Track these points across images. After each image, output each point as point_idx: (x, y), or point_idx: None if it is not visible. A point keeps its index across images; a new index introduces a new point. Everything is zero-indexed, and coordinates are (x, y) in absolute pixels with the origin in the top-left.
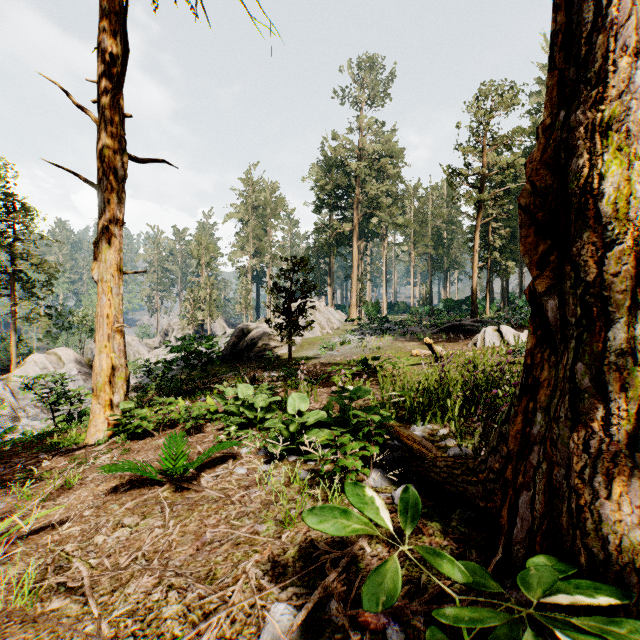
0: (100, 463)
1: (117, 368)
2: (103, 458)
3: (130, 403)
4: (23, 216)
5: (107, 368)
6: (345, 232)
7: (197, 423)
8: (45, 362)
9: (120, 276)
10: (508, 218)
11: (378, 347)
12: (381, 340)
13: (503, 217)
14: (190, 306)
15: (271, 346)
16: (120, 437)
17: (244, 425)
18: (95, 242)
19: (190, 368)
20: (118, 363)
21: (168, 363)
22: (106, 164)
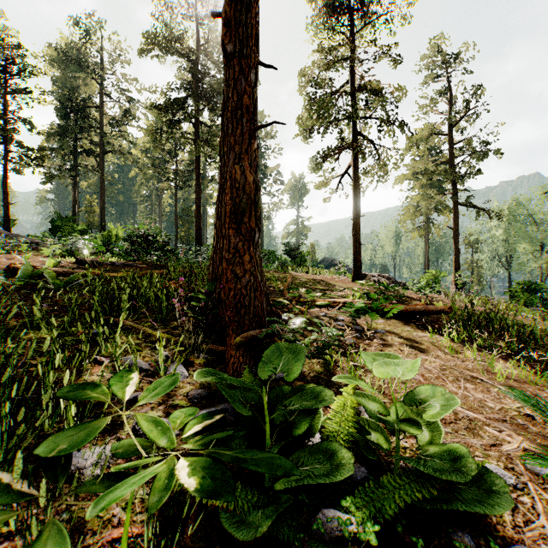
0: None
1: None
2: None
3: None
4: None
5: None
6: None
7: None
8: None
9: None
10: None
11: None
12: None
13: None
14: None
15: None
16: None
17: None
18: None
19: None
20: None
21: None
22: None
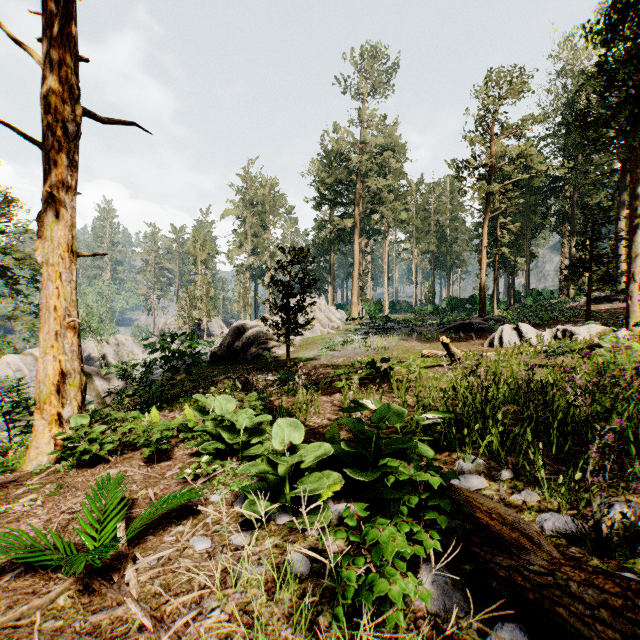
0: (15, 510)
1: (68, 374)
2: (24, 501)
3: (84, 418)
4: (5, 208)
5: (54, 374)
6: (346, 228)
7: (160, 448)
8: (20, 364)
9: (72, 258)
10: (514, 214)
11: (383, 347)
12: (385, 340)
13: (509, 213)
14: (186, 305)
15: (268, 346)
16: (64, 464)
17: (223, 450)
18: (39, 215)
19: (173, 371)
20: (70, 367)
21: (147, 366)
22: (52, 116)
